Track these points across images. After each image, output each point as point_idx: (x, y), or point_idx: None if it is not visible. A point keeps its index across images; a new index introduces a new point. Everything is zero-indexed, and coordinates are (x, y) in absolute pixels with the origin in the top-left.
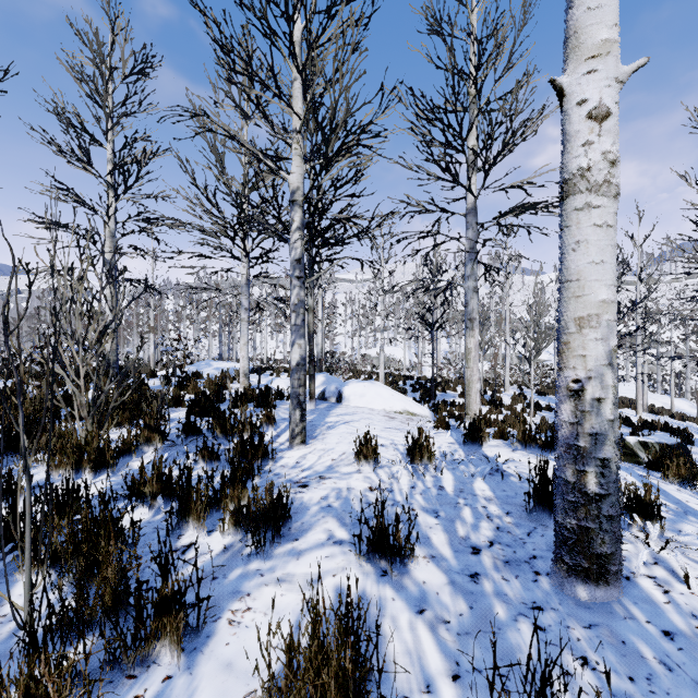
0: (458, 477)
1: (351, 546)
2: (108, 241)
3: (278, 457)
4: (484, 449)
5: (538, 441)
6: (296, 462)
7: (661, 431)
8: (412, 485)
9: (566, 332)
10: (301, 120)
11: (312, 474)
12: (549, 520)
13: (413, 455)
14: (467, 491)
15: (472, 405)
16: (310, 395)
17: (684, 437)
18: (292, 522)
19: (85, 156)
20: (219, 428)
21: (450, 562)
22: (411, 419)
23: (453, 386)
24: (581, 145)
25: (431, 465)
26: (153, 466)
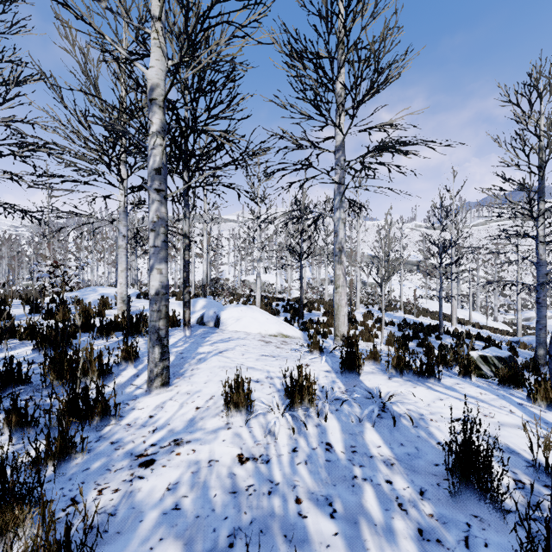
0: (345, 424)
1: None
2: None
3: (128, 409)
4: (362, 378)
5: (412, 367)
6: (148, 417)
7: (475, 339)
8: (294, 446)
9: None
10: (160, 2)
11: (165, 438)
12: (477, 504)
13: (293, 398)
14: (360, 450)
15: (341, 327)
16: (185, 322)
17: (495, 345)
18: None
19: None
20: (54, 373)
21: None
22: (285, 342)
23: (317, 307)
24: None
25: (313, 408)
26: None
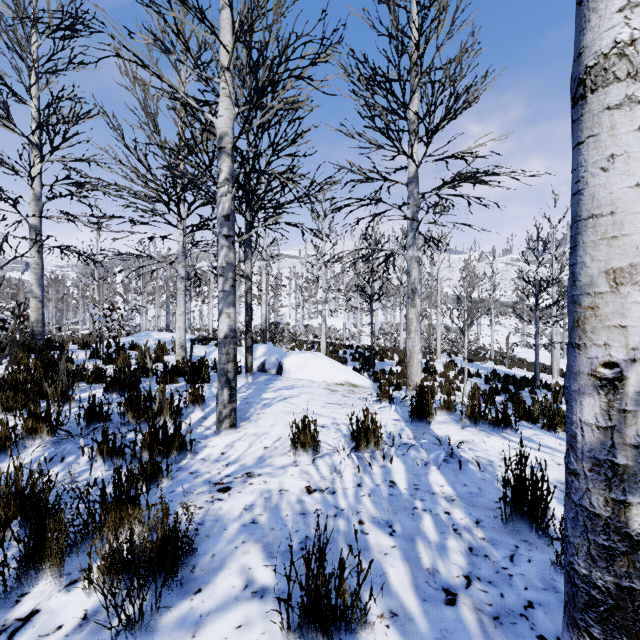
0: (410, 466)
1: (277, 601)
2: (32, 204)
3: (200, 446)
4: (432, 427)
5: (488, 417)
6: (220, 453)
7: None
8: (358, 482)
9: (592, 291)
10: (229, 53)
11: (238, 471)
12: (529, 532)
13: (358, 440)
14: (423, 487)
15: (414, 376)
16: (247, 368)
17: None
18: (199, 556)
19: (3, 111)
20: (132, 411)
21: (419, 624)
22: (353, 391)
23: (390, 355)
24: (617, 11)
25: (378, 451)
26: (6, 479)
